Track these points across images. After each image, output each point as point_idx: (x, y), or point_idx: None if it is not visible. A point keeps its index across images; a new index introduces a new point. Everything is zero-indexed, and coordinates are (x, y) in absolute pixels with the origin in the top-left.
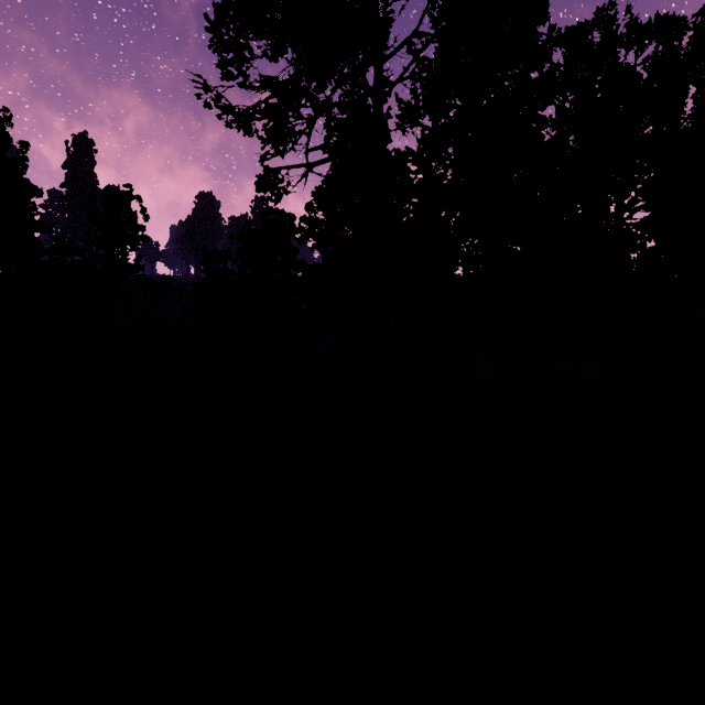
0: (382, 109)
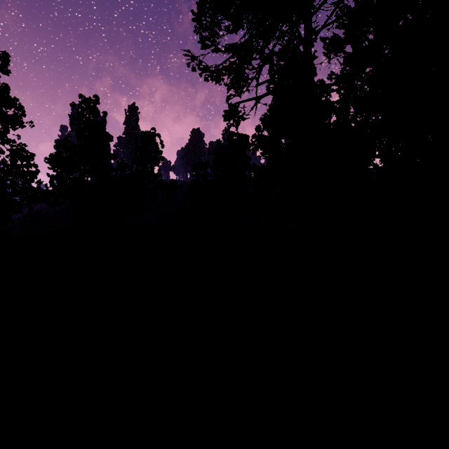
0: (311, 50)
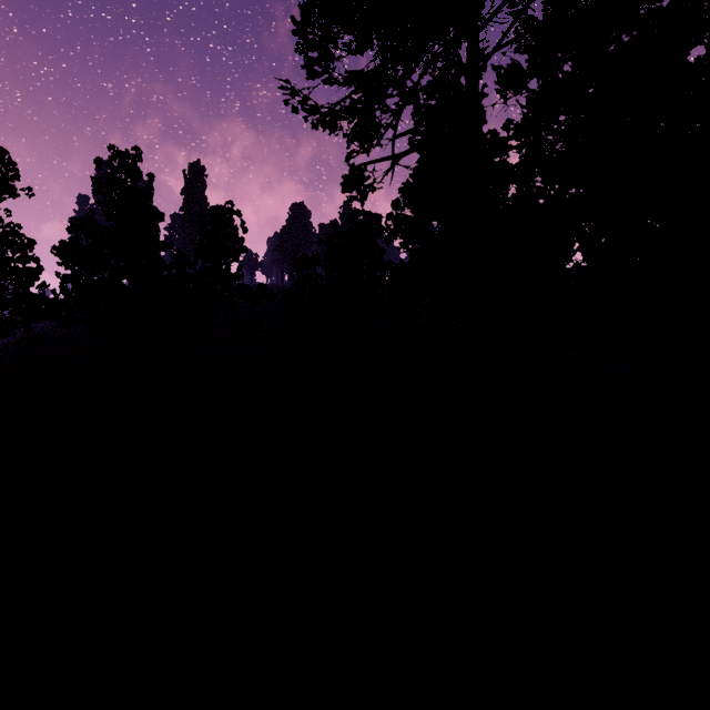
0: (477, 84)
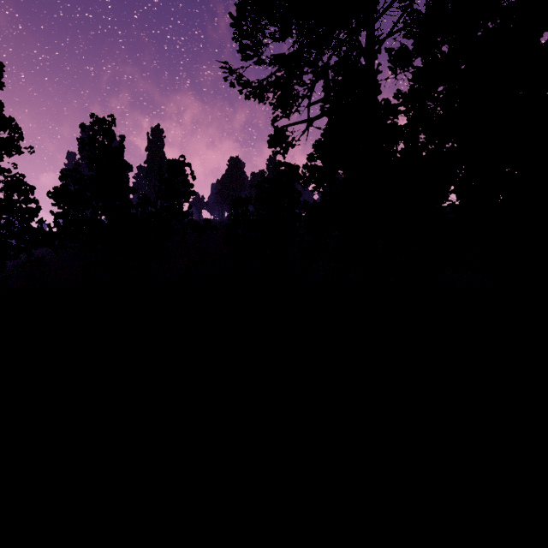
0: (373, 63)
